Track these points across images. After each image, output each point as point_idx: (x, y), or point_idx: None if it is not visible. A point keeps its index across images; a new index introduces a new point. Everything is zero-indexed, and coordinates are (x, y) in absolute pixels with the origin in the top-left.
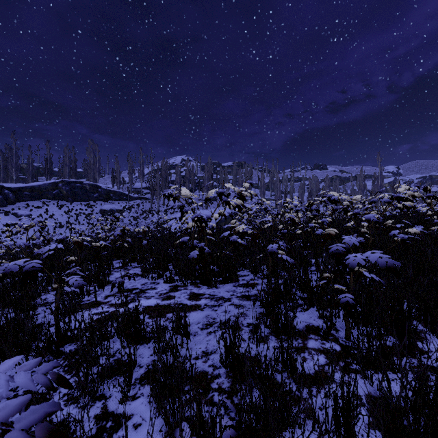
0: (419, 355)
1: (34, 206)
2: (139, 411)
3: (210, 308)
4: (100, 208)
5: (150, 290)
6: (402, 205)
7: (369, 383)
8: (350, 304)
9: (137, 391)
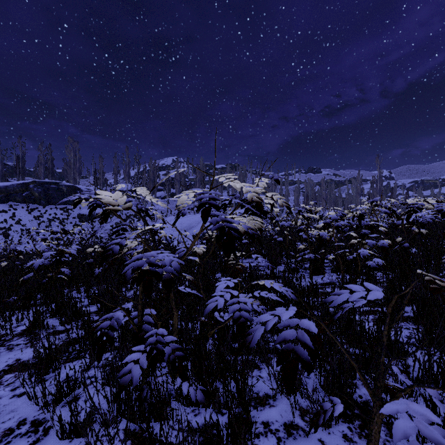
0: None
1: None
2: None
3: None
4: (78, 212)
5: None
6: None
7: None
8: None
9: None
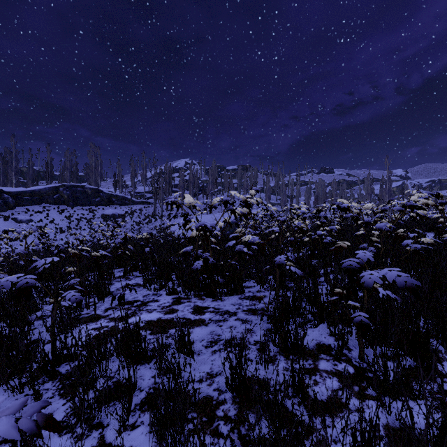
0: (440, 382)
1: (34, 211)
2: (138, 443)
3: (215, 324)
4: (102, 213)
5: (152, 303)
6: (415, 214)
7: (386, 412)
8: (365, 324)
9: (137, 418)
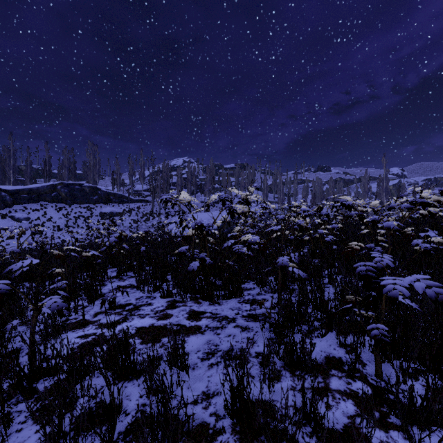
0: None
1: (32, 209)
2: None
3: (212, 332)
4: (100, 211)
5: (145, 306)
6: (425, 211)
7: None
8: (385, 338)
9: None
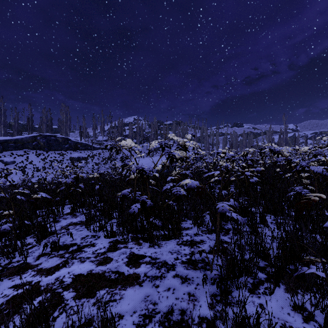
0: None
1: (17, 154)
2: None
3: (150, 283)
4: (70, 156)
5: (88, 247)
6: None
7: None
8: None
9: None
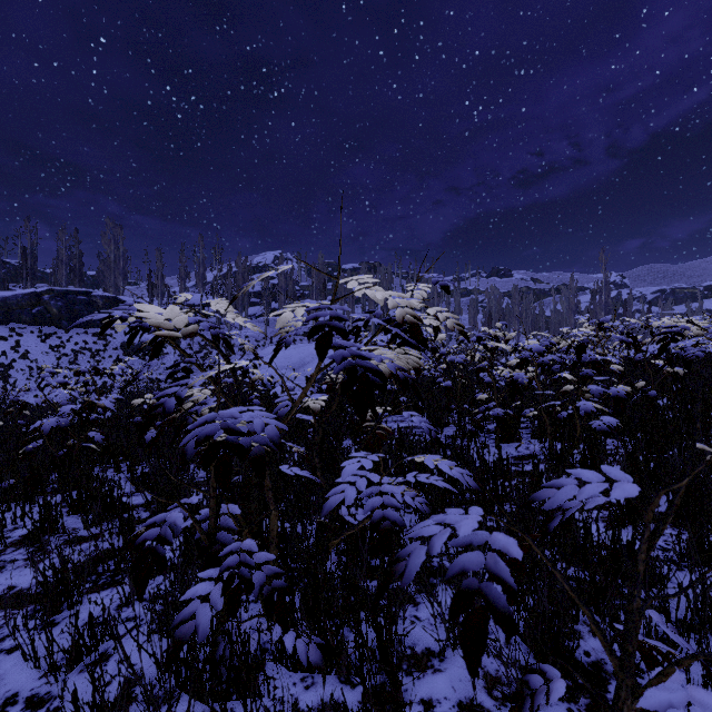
0: None
1: None
2: None
3: None
4: (123, 340)
5: None
6: None
7: None
8: None
9: None
